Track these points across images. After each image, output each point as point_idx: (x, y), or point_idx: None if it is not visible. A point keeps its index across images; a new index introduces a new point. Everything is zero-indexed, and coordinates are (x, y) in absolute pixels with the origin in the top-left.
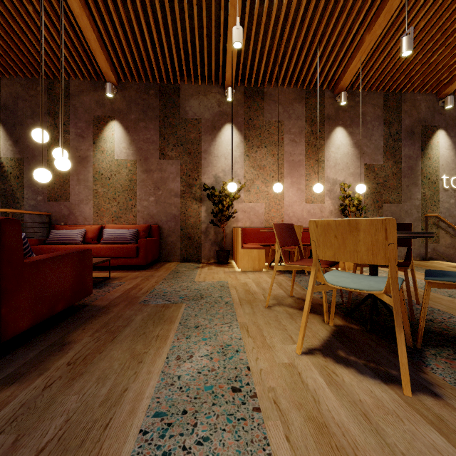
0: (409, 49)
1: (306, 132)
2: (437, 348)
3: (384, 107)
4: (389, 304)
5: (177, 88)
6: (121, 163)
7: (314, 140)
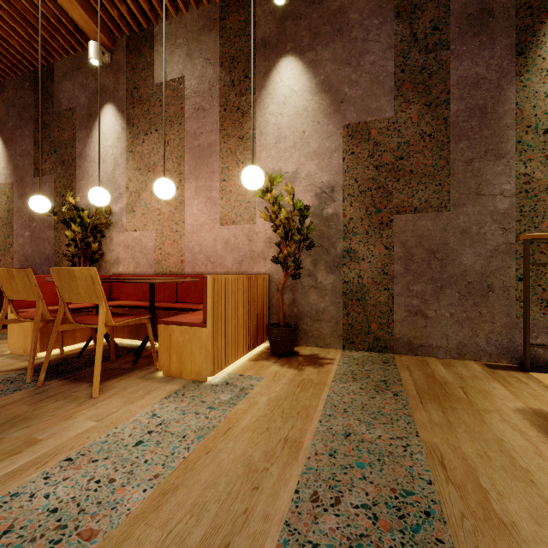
0: None
1: (222, 87)
2: None
3: None
4: None
5: (50, 70)
6: (1, 189)
7: (236, 98)
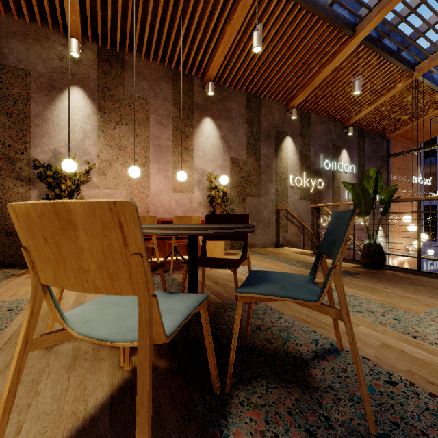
0: (259, 45)
1: (175, 117)
2: (250, 385)
3: (247, 107)
4: (227, 308)
5: None
6: None
7: (183, 127)
